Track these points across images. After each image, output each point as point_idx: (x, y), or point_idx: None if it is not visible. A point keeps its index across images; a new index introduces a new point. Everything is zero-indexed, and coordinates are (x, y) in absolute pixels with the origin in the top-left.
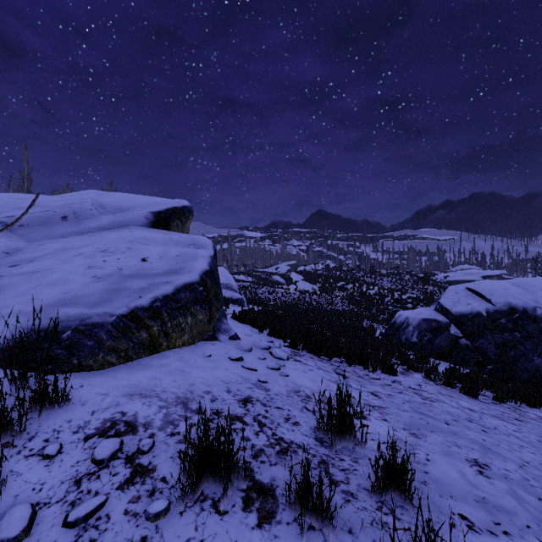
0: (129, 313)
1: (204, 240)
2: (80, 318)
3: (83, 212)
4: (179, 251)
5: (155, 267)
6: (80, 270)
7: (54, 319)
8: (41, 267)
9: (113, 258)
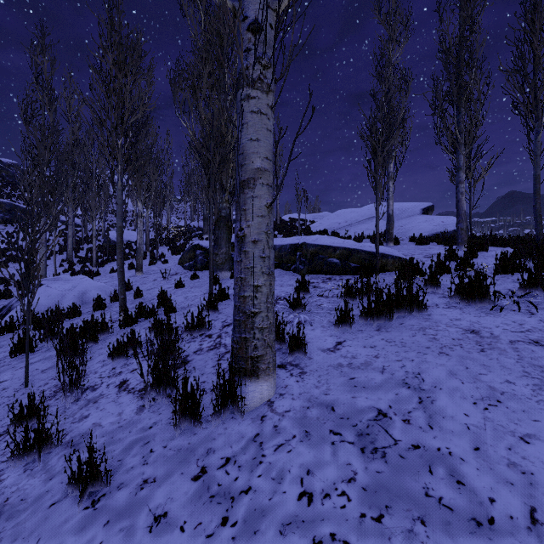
0: (454, 230)
1: (452, 217)
2: (442, 231)
3: (396, 211)
4: (451, 219)
5: (448, 223)
6: (427, 225)
7: (435, 232)
8: (412, 225)
9: (432, 222)
